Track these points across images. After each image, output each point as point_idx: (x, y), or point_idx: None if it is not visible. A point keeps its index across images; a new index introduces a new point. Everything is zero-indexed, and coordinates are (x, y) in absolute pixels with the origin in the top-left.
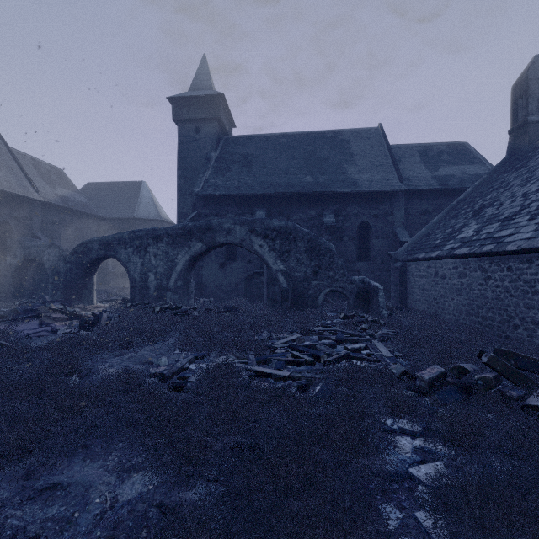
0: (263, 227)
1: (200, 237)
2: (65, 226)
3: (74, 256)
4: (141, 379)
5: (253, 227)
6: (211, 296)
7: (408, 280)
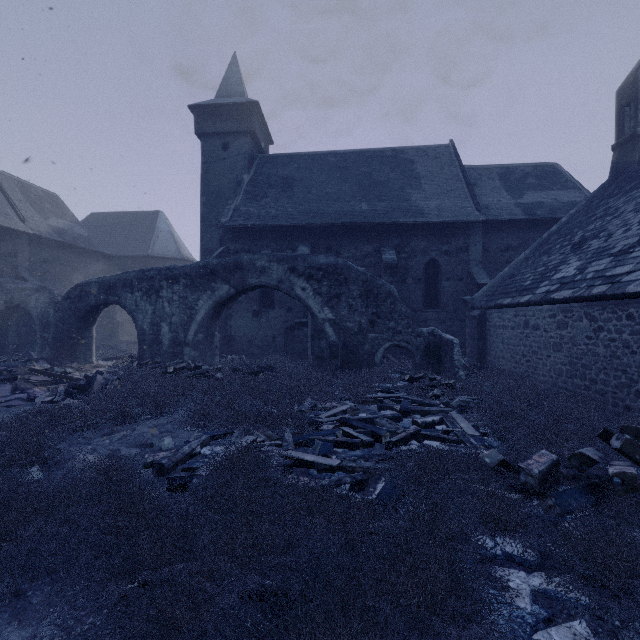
0: (306, 265)
1: (226, 277)
2: (60, 265)
3: (67, 302)
4: (126, 473)
5: (294, 265)
6: (242, 352)
7: (489, 332)
